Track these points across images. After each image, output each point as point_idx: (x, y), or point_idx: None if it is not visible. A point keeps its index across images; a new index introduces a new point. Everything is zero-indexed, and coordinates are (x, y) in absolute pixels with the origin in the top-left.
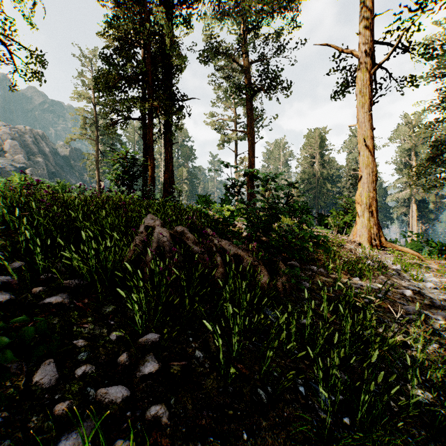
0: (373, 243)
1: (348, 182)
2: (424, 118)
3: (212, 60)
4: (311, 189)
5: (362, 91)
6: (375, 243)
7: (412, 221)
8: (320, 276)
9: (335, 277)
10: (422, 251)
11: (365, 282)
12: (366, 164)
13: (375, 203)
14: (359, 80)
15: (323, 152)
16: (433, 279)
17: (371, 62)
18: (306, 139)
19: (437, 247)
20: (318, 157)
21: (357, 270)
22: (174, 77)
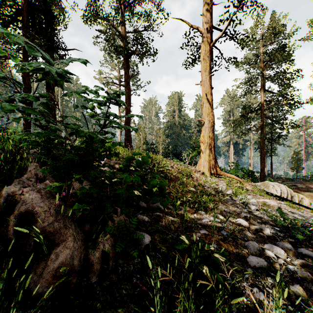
0: (212, 172)
1: (195, 129)
2: (237, 92)
3: (94, 21)
4: (173, 133)
5: (205, 58)
6: (213, 172)
7: (231, 156)
8: (167, 215)
9: (182, 214)
10: (237, 174)
11: (209, 215)
12: (207, 113)
13: (213, 142)
14: (203, 50)
15: (180, 109)
16: (254, 201)
17: (211, 38)
18: (169, 98)
19: (247, 172)
20: (177, 111)
21: (202, 203)
22: (51, 22)
